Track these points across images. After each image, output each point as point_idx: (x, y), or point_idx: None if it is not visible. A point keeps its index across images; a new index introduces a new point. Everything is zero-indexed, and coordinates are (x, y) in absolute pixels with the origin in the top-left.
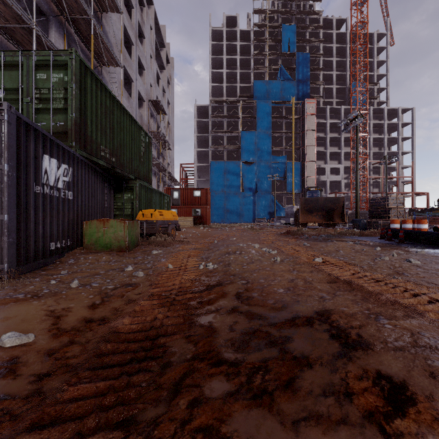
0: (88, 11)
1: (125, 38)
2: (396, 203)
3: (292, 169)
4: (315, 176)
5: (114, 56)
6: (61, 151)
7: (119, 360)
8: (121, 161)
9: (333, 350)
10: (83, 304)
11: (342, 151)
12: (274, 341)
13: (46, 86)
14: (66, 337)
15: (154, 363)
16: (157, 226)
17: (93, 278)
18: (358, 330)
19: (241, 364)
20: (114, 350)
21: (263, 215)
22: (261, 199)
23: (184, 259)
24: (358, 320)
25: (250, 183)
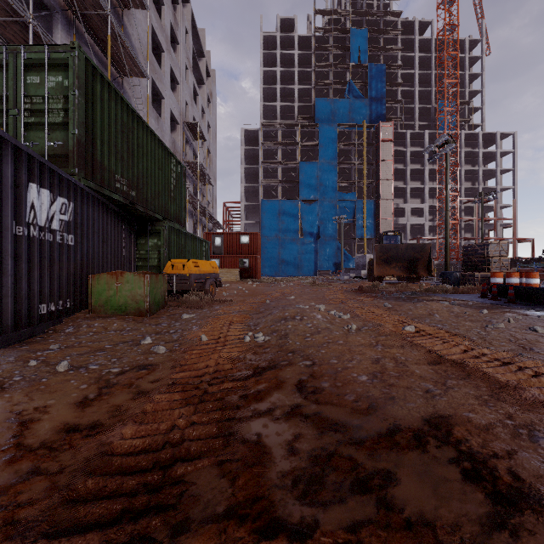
0: (104, 4)
1: (153, 43)
2: (497, 251)
3: (363, 209)
4: (392, 218)
5: (138, 64)
6: (56, 180)
7: (101, 514)
8: (144, 196)
9: (478, 510)
10: (68, 400)
11: (426, 187)
12: (364, 480)
13: (39, 92)
14: (27, 462)
15: (161, 521)
16: (191, 280)
17: (93, 357)
18: (509, 463)
19: (311, 535)
20: (97, 491)
21: (327, 267)
22: (325, 246)
23: (223, 327)
24: (501, 440)
25: (310, 227)
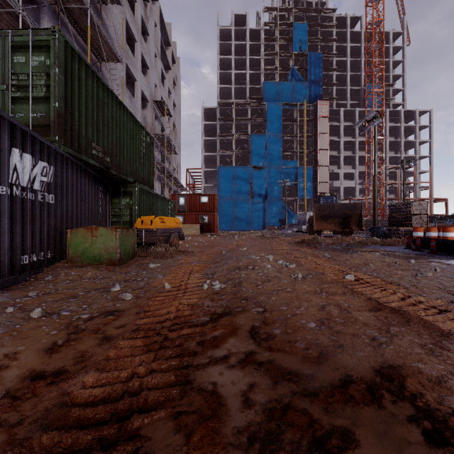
0: None
1: (127, 34)
2: (418, 209)
3: (304, 174)
4: (328, 182)
5: (114, 51)
6: (38, 146)
7: None
8: (117, 161)
9: None
10: (38, 346)
11: (356, 156)
12: (322, 439)
13: (24, 70)
14: None
15: None
16: (157, 234)
17: (66, 303)
18: None
19: None
20: (52, 447)
21: (274, 223)
22: (272, 205)
23: (184, 276)
24: None
25: (259, 189)
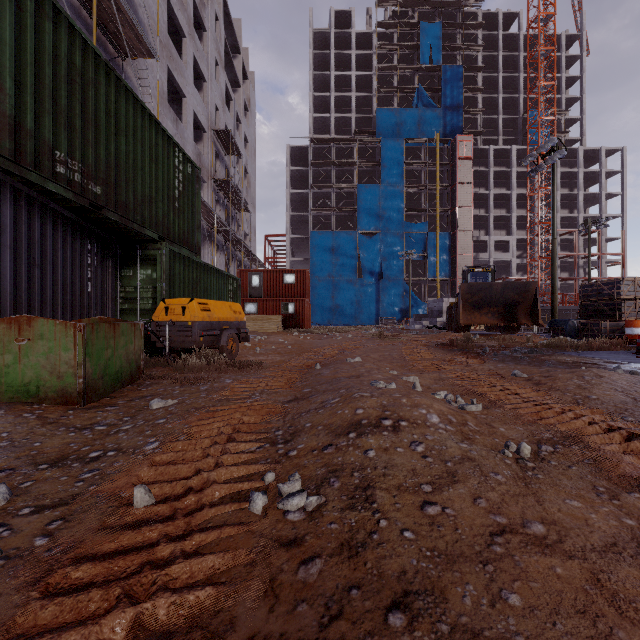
0: None
1: (171, 26)
2: (633, 291)
3: (436, 243)
4: (471, 254)
5: (142, 37)
6: None
7: None
8: (121, 197)
9: None
10: None
11: (513, 216)
12: None
13: None
14: None
15: None
16: (194, 332)
17: None
18: None
19: None
20: None
21: (392, 314)
22: (389, 288)
23: (210, 449)
24: None
25: (371, 264)
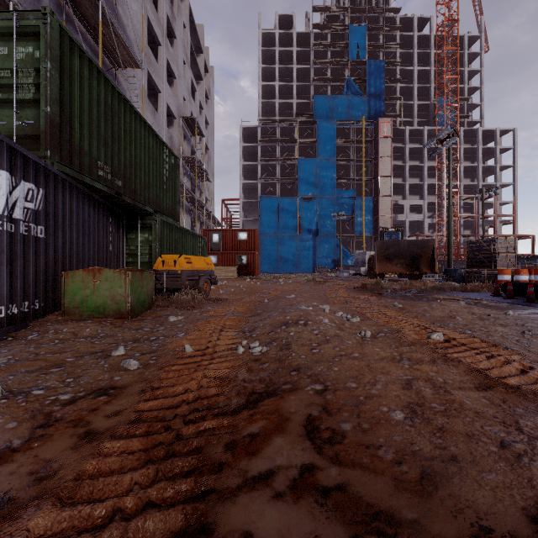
0: None
1: (150, 37)
2: (504, 247)
3: (362, 206)
4: (391, 215)
5: (132, 54)
6: (20, 161)
7: None
8: (132, 186)
9: None
10: None
11: (425, 184)
12: None
13: (7, 65)
14: None
15: None
16: (182, 278)
17: (44, 375)
18: None
19: None
20: None
21: (326, 264)
22: (323, 243)
23: (213, 334)
24: None
25: (309, 223)
